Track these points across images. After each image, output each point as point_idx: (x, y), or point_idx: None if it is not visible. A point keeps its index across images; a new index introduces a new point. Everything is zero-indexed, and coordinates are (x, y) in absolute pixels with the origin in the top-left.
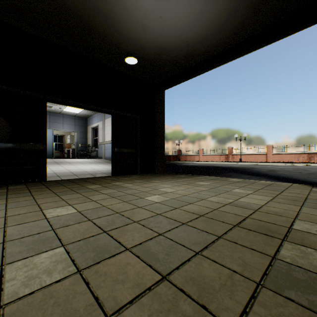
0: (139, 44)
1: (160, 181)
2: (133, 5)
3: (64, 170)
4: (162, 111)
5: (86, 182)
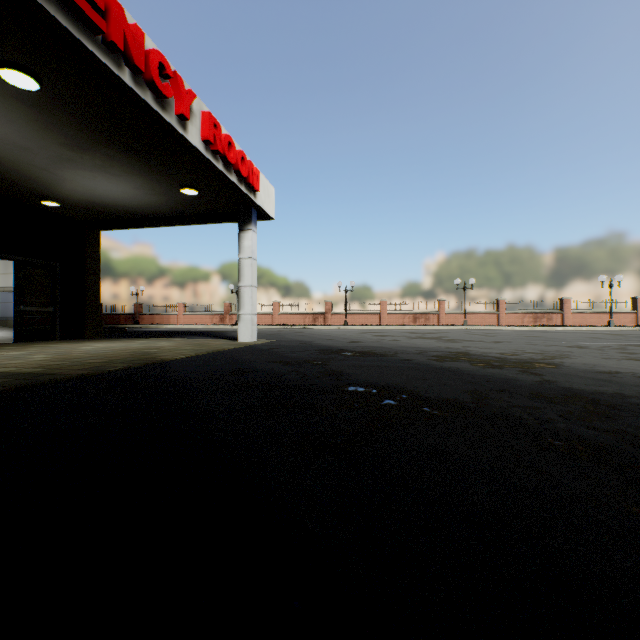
0: (66, 196)
1: (94, 342)
2: (64, 180)
3: None
4: (97, 257)
5: None
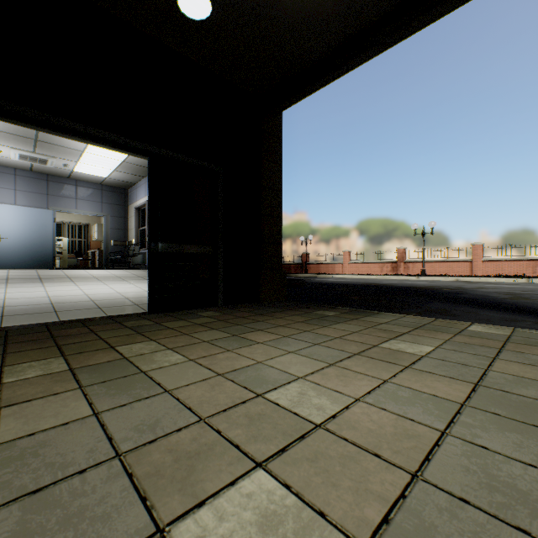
0: None
1: (274, 337)
2: None
3: (38, 298)
4: (276, 159)
5: (45, 342)
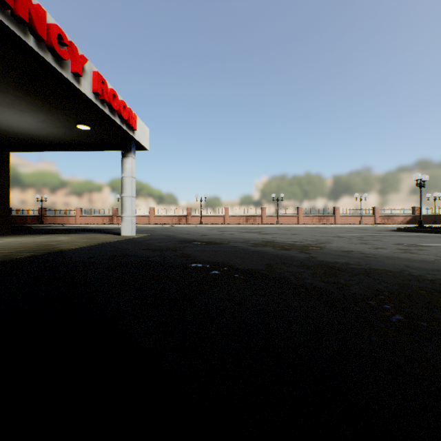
0: None
1: (4, 238)
2: None
3: None
4: (6, 172)
5: None
